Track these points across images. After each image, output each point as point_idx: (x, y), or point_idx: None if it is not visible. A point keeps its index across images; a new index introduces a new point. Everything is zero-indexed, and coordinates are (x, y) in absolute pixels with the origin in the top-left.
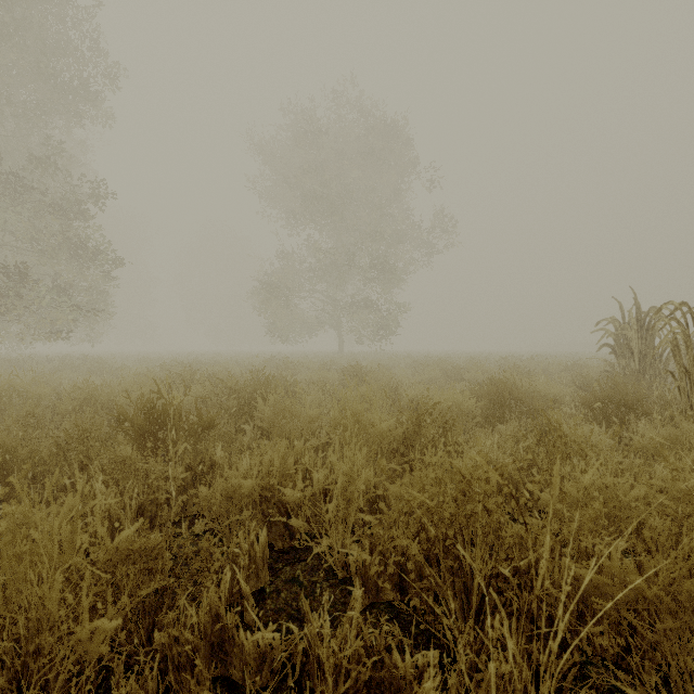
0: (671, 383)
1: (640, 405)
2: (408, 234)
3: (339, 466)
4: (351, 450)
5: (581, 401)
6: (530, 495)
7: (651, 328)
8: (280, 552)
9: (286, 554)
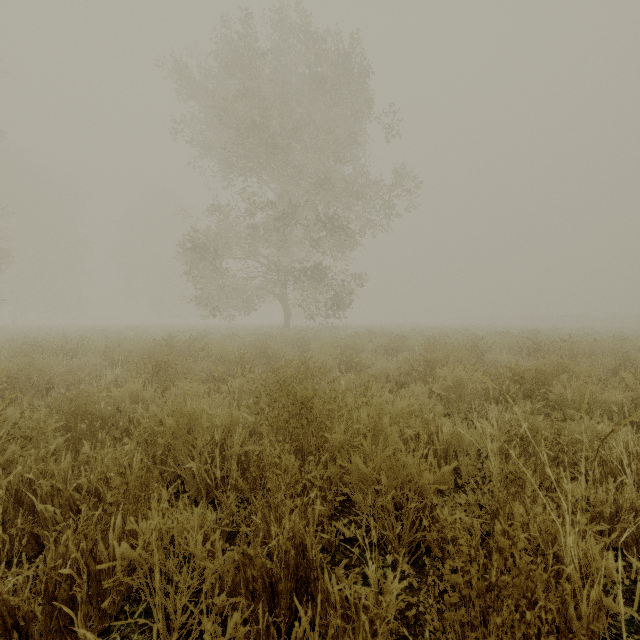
0: None
1: None
2: (365, 188)
3: None
4: None
5: None
6: None
7: None
8: None
9: None
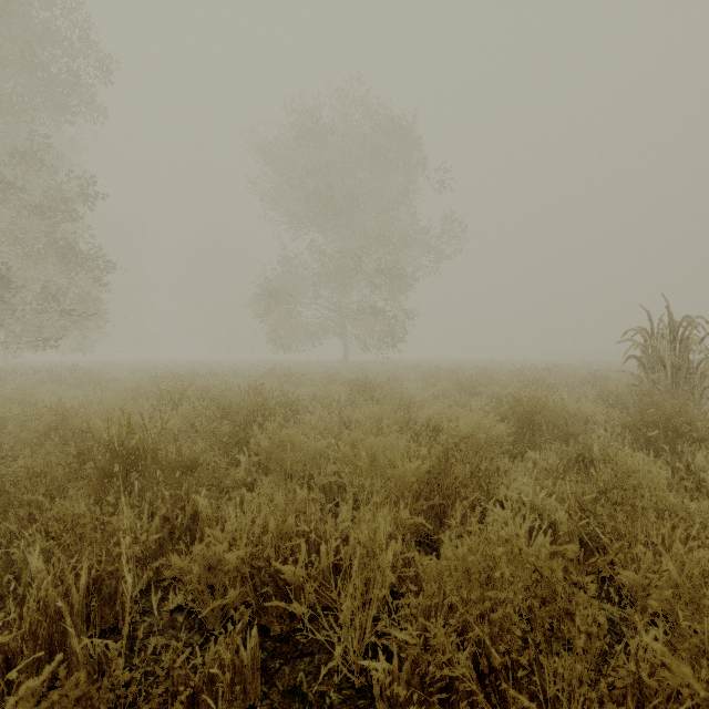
0: (708, 399)
1: (691, 429)
2: (416, 239)
3: (355, 535)
4: (371, 512)
5: (622, 424)
6: (585, 549)
7: (684, 338)
8: (277, 640)
9: (285, 644)
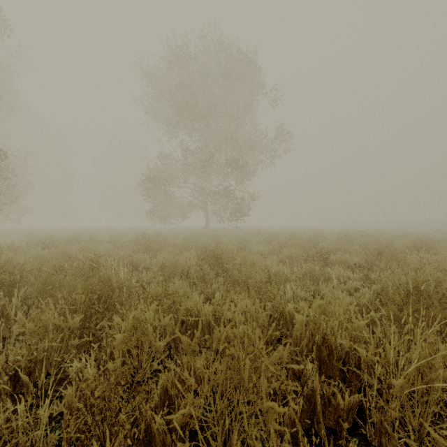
0: None
1: None
2: (257, 140)
3: None
4: None
5: None
6: None
7: None
8: None
9: None
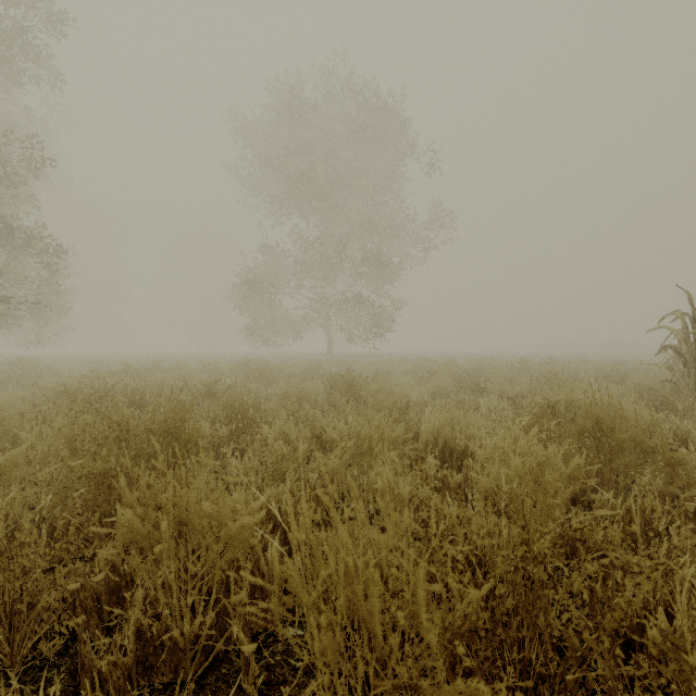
0: None
1: None
2: (403, 226)
3: None
4: None
5: None
6: None
7: None
8: None
9: None
